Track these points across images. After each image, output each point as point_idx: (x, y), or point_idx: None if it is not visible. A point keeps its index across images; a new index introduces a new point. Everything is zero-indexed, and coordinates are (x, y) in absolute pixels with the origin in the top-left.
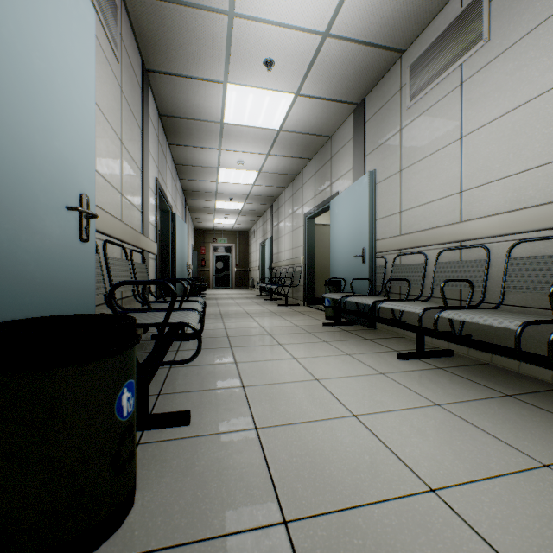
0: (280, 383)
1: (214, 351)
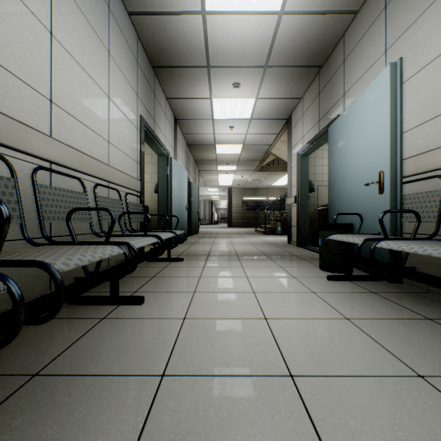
0: (284, 292)
1: (436, 358)
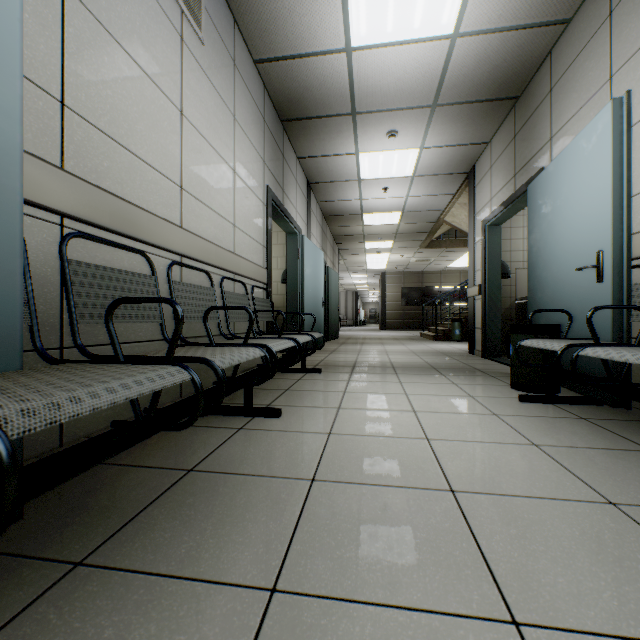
0: (455, 412)
1: None
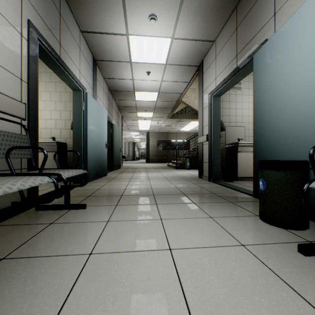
0: None
1: None
